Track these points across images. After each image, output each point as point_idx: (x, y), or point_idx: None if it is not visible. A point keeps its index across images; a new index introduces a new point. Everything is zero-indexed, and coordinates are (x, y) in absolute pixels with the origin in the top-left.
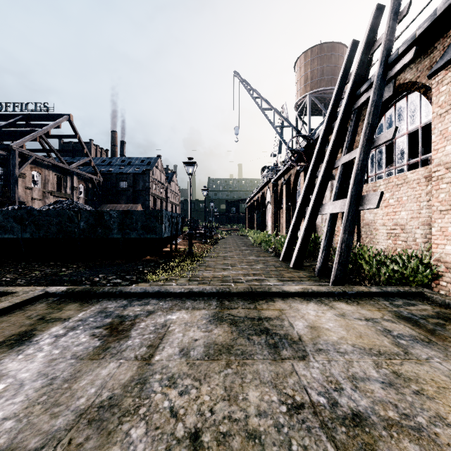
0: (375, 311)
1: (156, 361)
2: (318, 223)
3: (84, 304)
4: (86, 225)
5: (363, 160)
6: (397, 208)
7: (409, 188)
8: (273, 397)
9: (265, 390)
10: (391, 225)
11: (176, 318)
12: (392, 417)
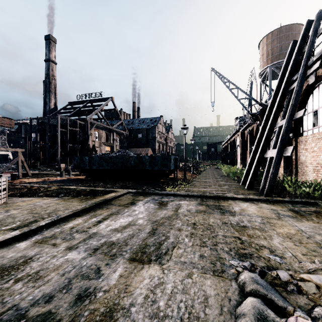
0: (279, 207)
1: (179, 211)
2: None
3: (145, 196)
4: (134, 163)
5: (287, 127)
6: (318, 153)
7: None
8: (218, 221)
9: (216, 219)
10: (315, 164)
11: (183, 202)
12: (256, 227)
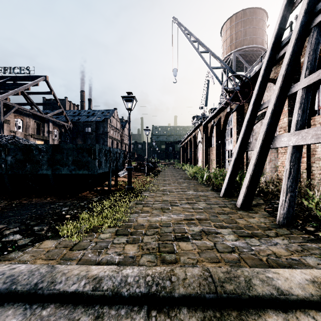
0: None
1: None
2: (250, 158)
3: None
4: (14, 160)
5: None
6: None
7: None
8: None
9: None
10: None
11: None
12: None
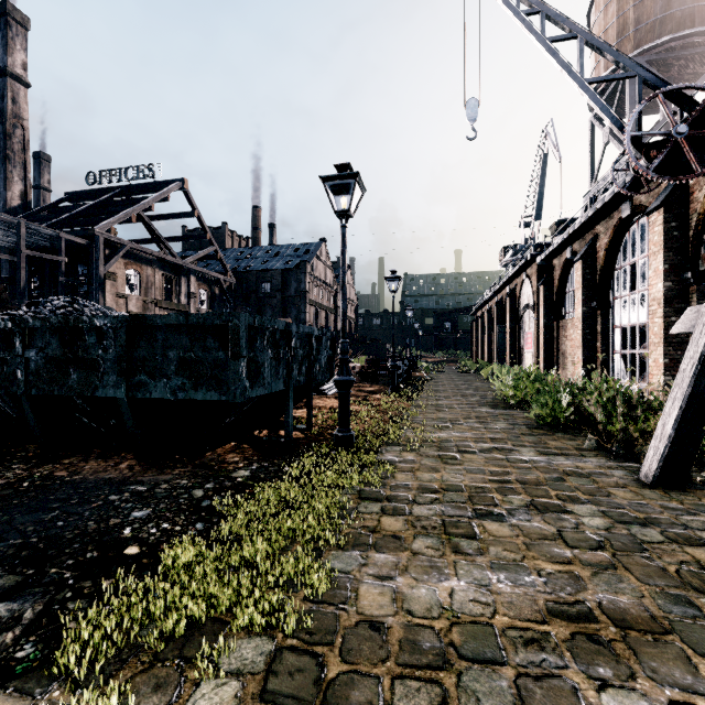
0: None
1: None
2: None
3: None
4: (42, 359)
5: None
6: None
7: None
8: None
9: None
10: None
11: None
12: None
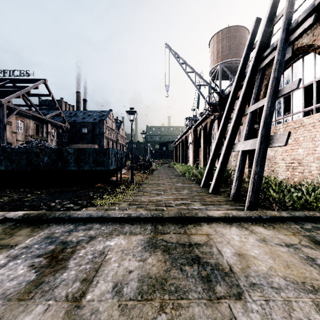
0: (291, 236)
1: (87, 302)
2: None
3: (35, 229)
4: (49, 159)
5: (270, 107)
6: (295, 146)
7: (305, 130)
8: None
9: None
10: (289, 160)
11: (114, 244)
12: None
